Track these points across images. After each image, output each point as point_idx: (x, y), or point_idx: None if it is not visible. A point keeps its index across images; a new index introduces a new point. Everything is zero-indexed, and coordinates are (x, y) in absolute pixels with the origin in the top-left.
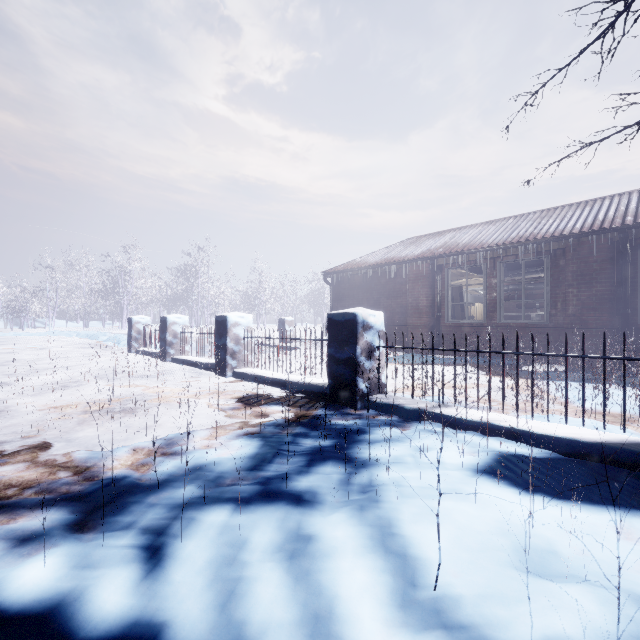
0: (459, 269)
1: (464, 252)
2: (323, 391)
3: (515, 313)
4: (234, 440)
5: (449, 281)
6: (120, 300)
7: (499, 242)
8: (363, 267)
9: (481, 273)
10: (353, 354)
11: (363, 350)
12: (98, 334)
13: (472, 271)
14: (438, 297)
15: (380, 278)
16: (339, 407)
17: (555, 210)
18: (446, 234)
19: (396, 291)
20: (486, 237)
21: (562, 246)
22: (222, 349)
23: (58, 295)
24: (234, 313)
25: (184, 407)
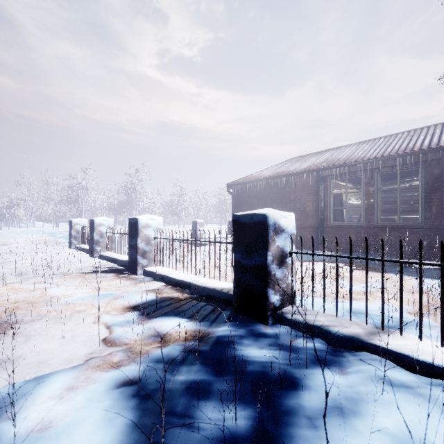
0: (337, 181)
1: (345, 165)
2: (228, 298)
3: (381, 216)
4: (93, 407)
5: (331, 190)
6: (79, 207)
7: (378, 155)
8: (258, 179)
9: (357, 183)
10: (270, 269)
11: (274, 257)
12: (56, 232)
13: (349, 181)
14: (322, 203)
15: (272, 188)
16: (247, 323)
17: (421, 130)
18: (326, 153)
19: (286, 198)
20: (363, 152)
21: (439, 156)
22: (133, 249)
23: (34, 204)
24: (145, 216)
25: (74, 318)
